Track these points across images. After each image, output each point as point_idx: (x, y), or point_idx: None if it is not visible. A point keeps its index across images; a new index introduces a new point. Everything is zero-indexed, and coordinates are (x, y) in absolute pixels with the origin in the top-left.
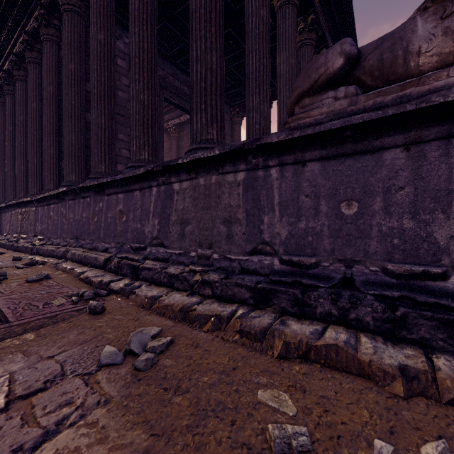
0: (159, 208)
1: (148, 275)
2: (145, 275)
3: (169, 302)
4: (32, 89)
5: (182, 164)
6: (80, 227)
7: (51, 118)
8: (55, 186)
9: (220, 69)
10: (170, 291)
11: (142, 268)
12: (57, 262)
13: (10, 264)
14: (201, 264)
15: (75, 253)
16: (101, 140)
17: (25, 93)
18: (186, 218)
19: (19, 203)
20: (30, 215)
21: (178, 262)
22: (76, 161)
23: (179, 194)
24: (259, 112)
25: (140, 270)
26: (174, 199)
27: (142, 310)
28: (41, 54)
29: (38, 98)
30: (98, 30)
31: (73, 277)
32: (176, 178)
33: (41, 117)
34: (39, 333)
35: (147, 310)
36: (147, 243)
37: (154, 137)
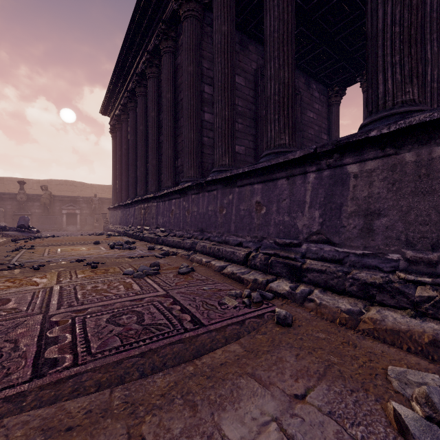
0: (320, 197)
1: (319, 279)
2: (312, 278)
3: (396, 326)
4: (151, 100)
5: (375, 138)
6: (205, 220)
7: (169, 122)
8: (172, 183)
9: (420, 3)
10: (369, 305)
11: (306, 269)
12: (187, 254)
13: (149, 253)
14: (421, 273)
15: (205, 246)
16: (225, 132)
17: (144, 106)
18: (376, 208)
19: (143, 200)
20: (152, 209)
21: (364, 265)
22: (194, 157)
23: (358, 178)
24: (437, 65)
25: (303, 271)
26: (350, 185)
27: (342, 328)
28: (158, 69)
29: (156, 108)
30: (222, 23)
31: (214, 271)
32: (353, 158)
33: (158, 124)
34: (243, 346)
35: (350, 329)
36: (301, 239)
37: (293, 119)
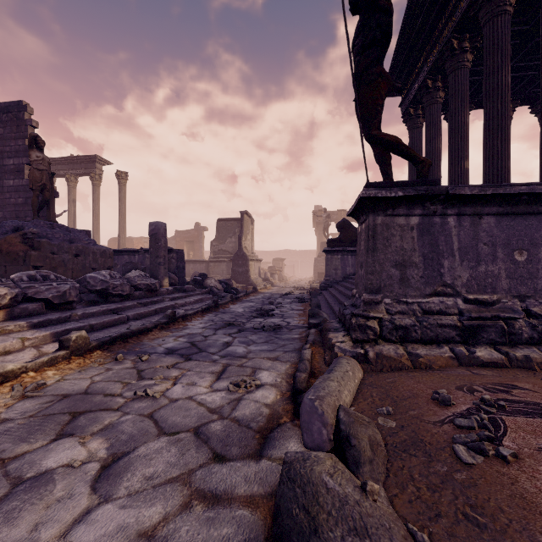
0: None
1: None
2: None
3: None
4: None
5: None
6: None
7: None
8: None
9: None
10: None
11: None
12: None
13: None
14: None
15: None
16: None
17: None
18: None
19: None
20: None
21: None
22: None
23: None
24: None
25: None
26: None
27: None
28: None
29: None
30: None
31: None
32: None
33: None
34: None
35: None
36: None
37: None
